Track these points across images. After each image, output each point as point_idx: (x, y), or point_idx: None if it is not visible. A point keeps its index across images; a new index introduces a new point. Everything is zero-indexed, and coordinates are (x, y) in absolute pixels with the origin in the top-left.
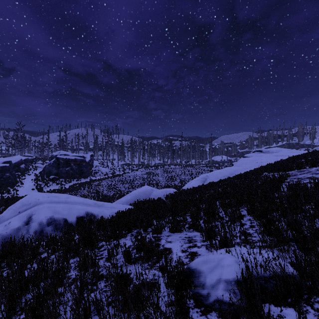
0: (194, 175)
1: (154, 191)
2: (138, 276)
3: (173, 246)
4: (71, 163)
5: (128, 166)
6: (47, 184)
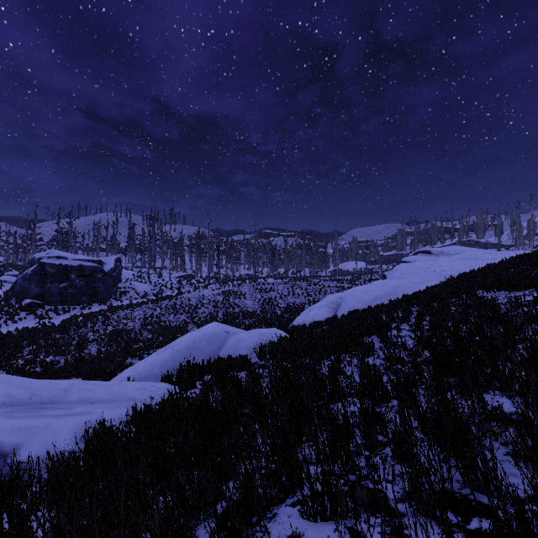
0: (311, 295)
1: (233, 335)
2: None
3: None
4: (70, 273)
5: (189, 280)
6: (14, 318)
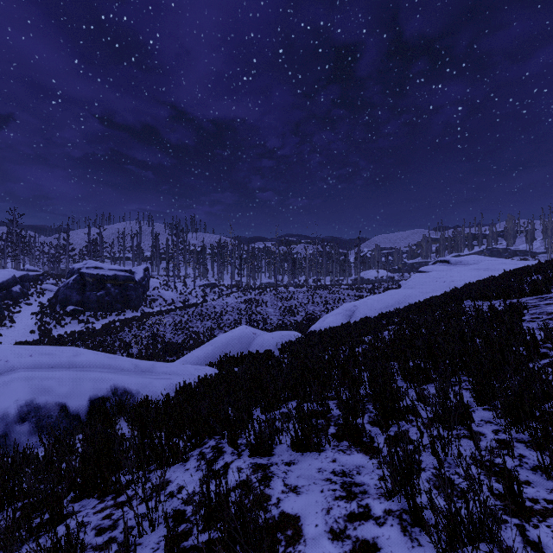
0: (330, 304)
1: (259, 335)
2: None
3: (305, 511)
4: (106, 283)
5: (212, 289)
6: (61, 322)
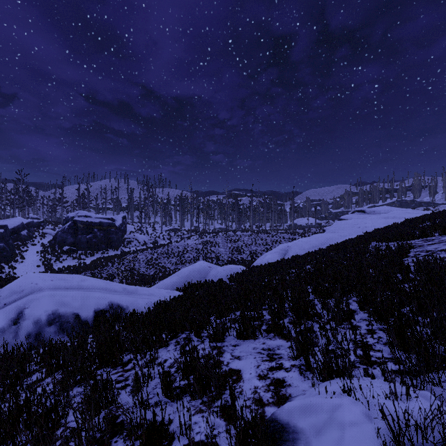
0: (269, 245)
1: (213, 268)
2: (183, 428)
3: (244, 367)
4: (93, 228)
5: (176, 233)
6: (59, 259)
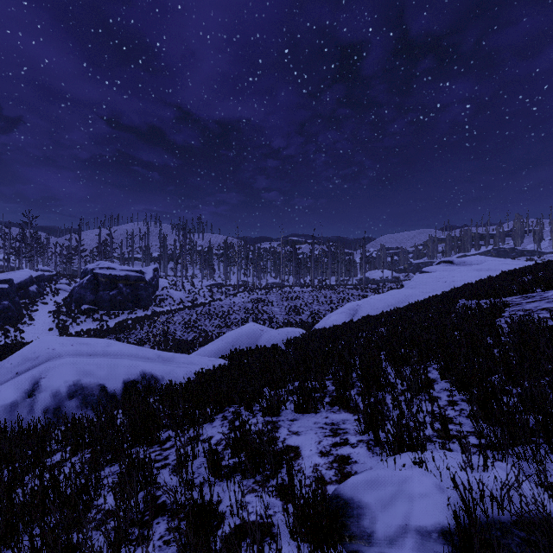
0: (334, 303)
1: (266, 332)
2: (234, 508)
3: (303, 443)
4: (118, 282)
5: (219, 289)
6: (76, 320)
